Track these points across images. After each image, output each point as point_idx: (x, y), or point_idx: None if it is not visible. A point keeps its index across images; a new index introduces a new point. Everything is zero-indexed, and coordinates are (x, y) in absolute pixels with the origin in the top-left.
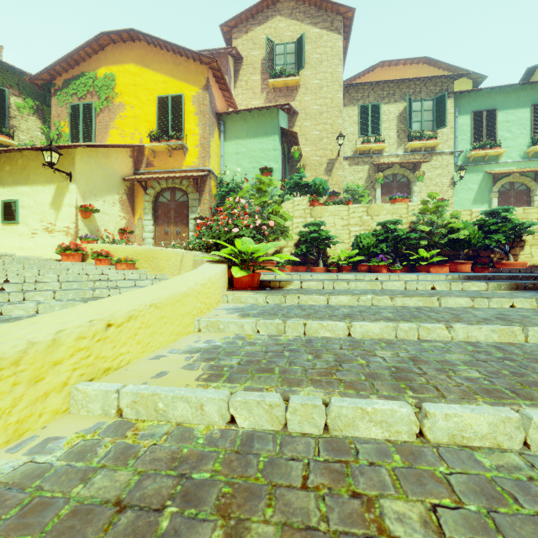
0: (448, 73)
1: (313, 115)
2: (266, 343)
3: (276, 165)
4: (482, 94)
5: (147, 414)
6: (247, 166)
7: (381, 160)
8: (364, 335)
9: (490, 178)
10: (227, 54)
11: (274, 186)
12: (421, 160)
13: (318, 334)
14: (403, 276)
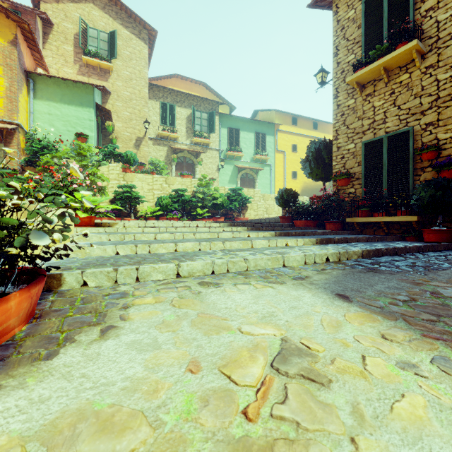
0: (217, 98)
1: (125, 99)
2: (117, 242)
3: (92, 133)
4: (233, 118)
5: (82, 255)
6: (61, 128)
7: (176, 145)
8: (162, 239)
9: (237, 169)
10: (35, 14)
11: (92, 152)
12: (201, 151)
13: (141, 239)
14: (185, 222)
